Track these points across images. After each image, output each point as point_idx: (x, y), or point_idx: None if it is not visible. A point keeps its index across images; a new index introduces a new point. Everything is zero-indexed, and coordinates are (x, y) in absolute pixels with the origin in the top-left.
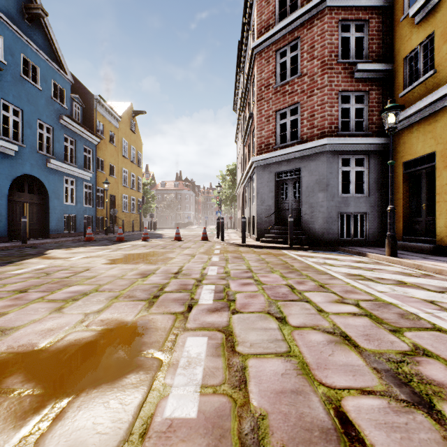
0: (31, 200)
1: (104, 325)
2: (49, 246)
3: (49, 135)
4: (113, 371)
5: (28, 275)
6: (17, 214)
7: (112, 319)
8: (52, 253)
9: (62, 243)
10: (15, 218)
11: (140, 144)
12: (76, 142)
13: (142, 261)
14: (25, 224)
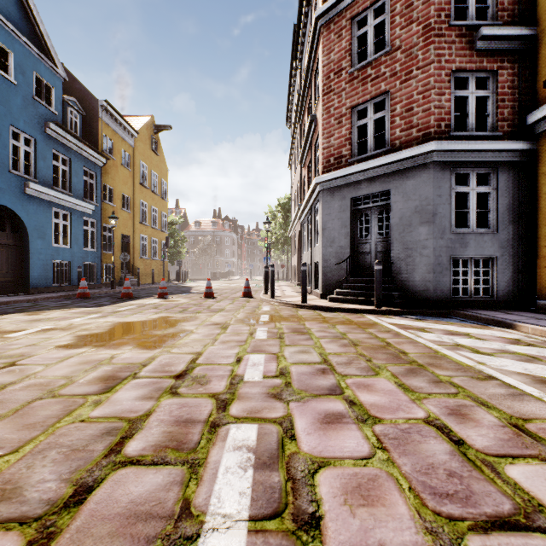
0: (1, 240)
1: None
2: (12, 308)
3: (29, 149)
4: None
5: None
6: None
7: None
8: None
9: (39, 302)
10: None
11: (165, 170)
12: (71, 162)
13: (131, 340)
14: None
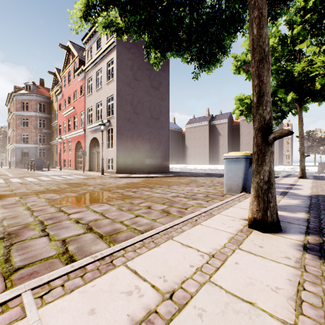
0: None
1: None
2: None
3: None
4: None
5: None
6: None
7: None
8: None
9: None
10: None
11: None
12: None
13: None
14: None
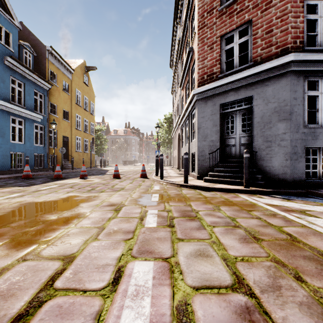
0: None
1: None
2: None
3: None
4: None
5: None
6: None
7: None
8: None
9: None
10: None
11: (93, 96)
12: (25, 85)
13: (12, 230)
14: None
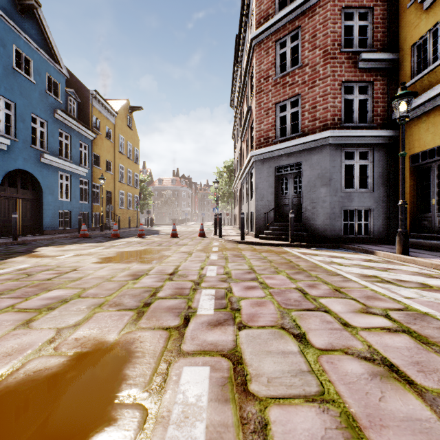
0: (24, 196)
1: (77, 347)
2: (41, 243)
3: (43, 129)
4: (74, 431)
5: (7, 276)
6: (9, 210)
7: (89, 337)
8: (41, 251)
9: (55, 240)
10: (7, 214)
11: (137, 141)
12: (71, 137)
13: (135, 260)
14: (16, 220)
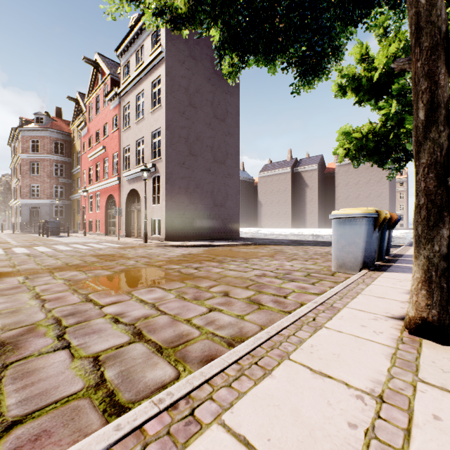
0: None
1: None
2: None
3: None
4: None
5: None
6: None
7: None
8: None
9: None
10: None
11: None
12: None
13: None
14: None
